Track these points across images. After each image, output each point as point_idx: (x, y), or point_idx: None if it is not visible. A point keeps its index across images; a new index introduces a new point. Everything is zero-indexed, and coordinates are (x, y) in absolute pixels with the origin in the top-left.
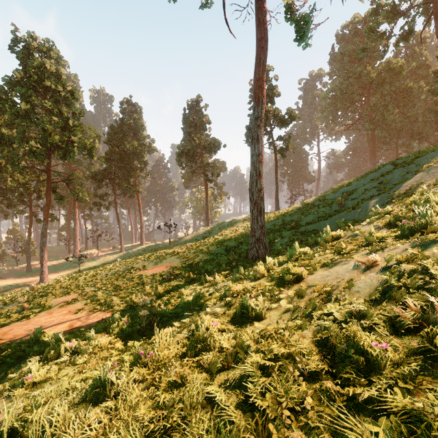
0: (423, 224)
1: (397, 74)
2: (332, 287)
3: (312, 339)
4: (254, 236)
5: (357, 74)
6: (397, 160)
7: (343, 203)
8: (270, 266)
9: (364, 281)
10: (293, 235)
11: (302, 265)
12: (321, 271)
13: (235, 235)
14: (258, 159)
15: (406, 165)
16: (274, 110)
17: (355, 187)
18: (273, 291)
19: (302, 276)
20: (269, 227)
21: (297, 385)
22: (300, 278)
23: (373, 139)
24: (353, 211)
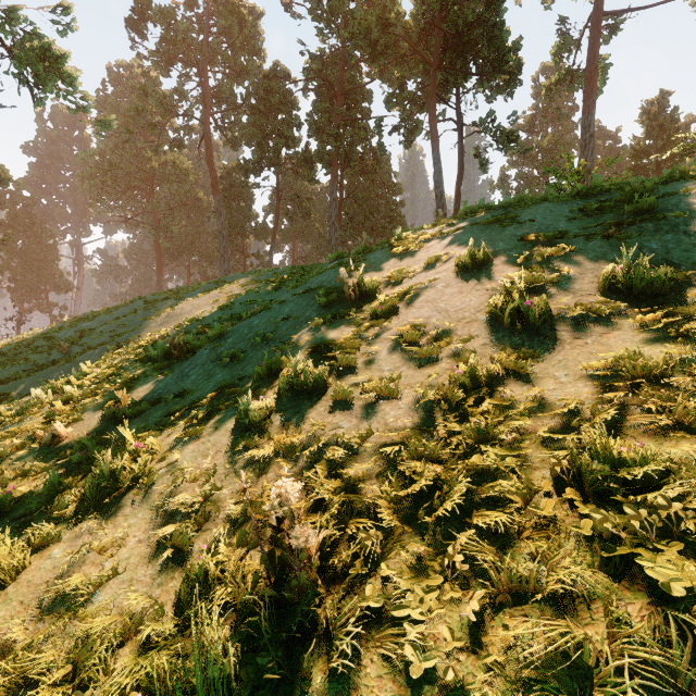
0: (33, 405)
1: (185, 176)
2: None
3: None
4: None
5: (135, 151)
6: (153, 296)
7: (67, 350)
8: None
9: None
10: None
11: None
12: None
13: None
14: None
15: (149, 308)
16: None
17: (98, 324)
18: None
19: None
20: None
21: None
22: None
23: (159, 248)
24: (67, 366)
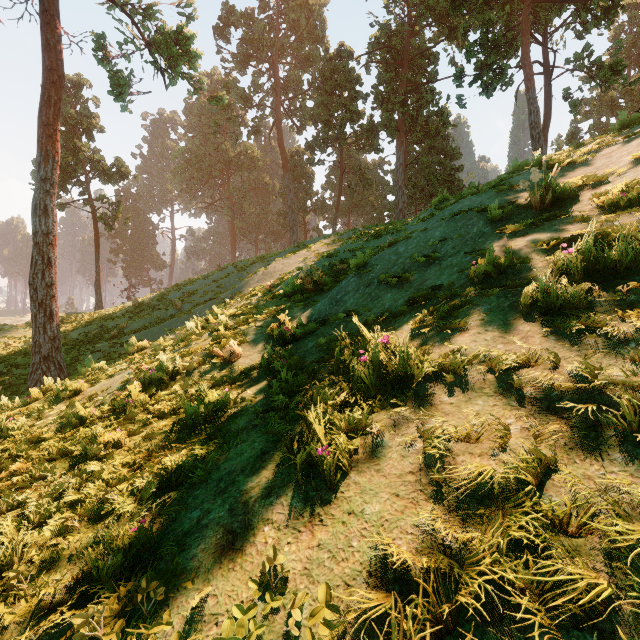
0: (188, 335)
1: (255, 163)
2: (97, 391)
3: (57, 425)
4: (40, 353)
5: (216, 146)
6: (240, 262)
7: (180, 306)
8: (49, 387)
9: (120, 381)
10: (111, 348)
11: (89, 380)
12: (104, 382)
13: (5, 354)
14: (47, 240)
15: (241, 271)
16: (93, 152)
17: (199, 287)
18: (43, 409)
19: (82, 390)
20: (76, 337)
21: (31, 448)
22: (79, 392)
23: (233, 228)
24: (184, 317)
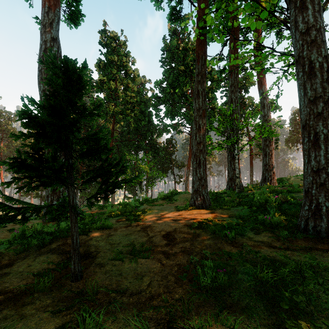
0: None
1: None
2: None
3: None
4: None
5: None
6: None
7: None
8: None
9: None
10: None
11: None
12: None
13: None
14: (251, 180)
15: None
16: None
17: None
18: None
19: None
20: None
21: None
22: None
23: None
24: None
